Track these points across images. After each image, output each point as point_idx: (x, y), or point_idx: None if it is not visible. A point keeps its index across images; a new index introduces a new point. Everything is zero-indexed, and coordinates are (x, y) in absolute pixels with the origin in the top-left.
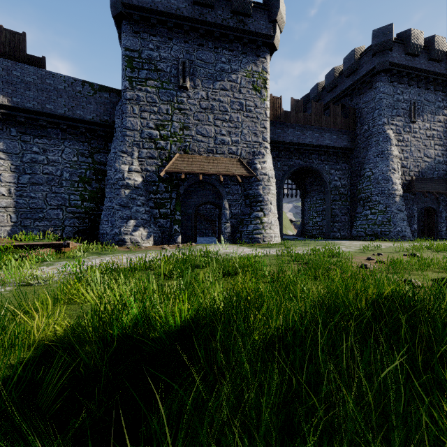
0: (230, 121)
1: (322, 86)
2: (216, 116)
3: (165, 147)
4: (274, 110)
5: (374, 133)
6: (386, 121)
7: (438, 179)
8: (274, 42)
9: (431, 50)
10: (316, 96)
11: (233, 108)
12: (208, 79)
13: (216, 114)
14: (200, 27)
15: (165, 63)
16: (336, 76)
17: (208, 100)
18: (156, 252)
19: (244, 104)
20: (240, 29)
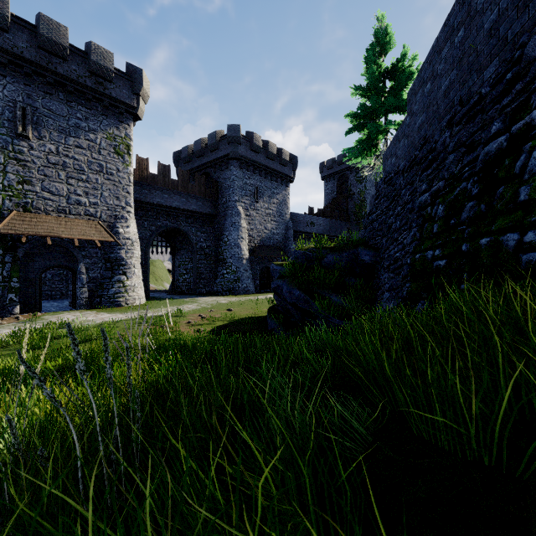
0: (87, 181)
1: (192, 149)
2: (70, 175)
3: None
4: (141, 170)
5: (229, 206)
6: (238, 199)
7: (273, 246)
8: (138, 114)
9: (267, 151)
10: (187, 157)
11: (92, 169)
12: (59, 133)
13: (69, 171)
14: (48, 75)
15: None
16: (203, 146)
17: (59, 155)
18: None
19: (105, 166)
20: (100, 92)
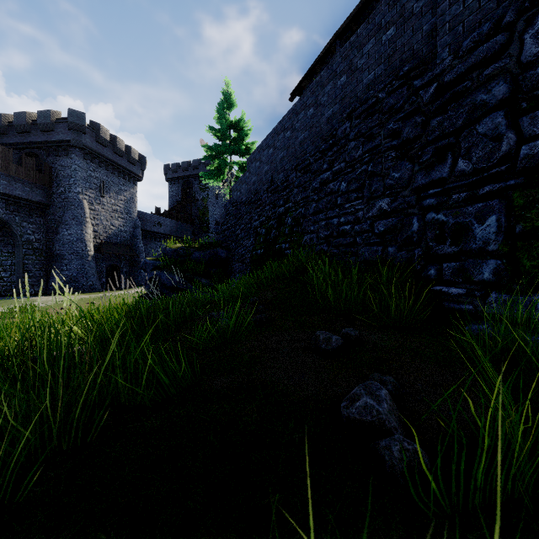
0: None
1: (9, 119)
2: None
3: None
4: None
5: (70, 197)
6: (81, 191)
7: (120, 244)
8: None
9: (116, 147)
10: None
11: None
12: None
13: None
14: None
15: None
16: (29, 122)
17: None
18: None
19: None
20: None
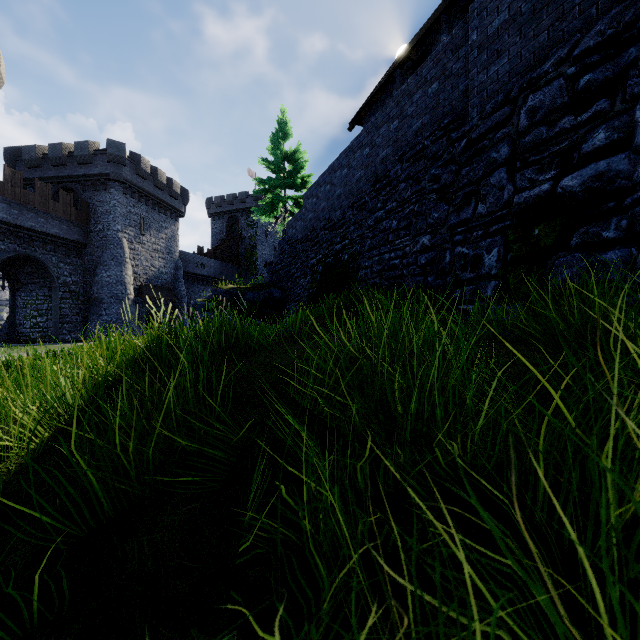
0: None
1: (43, 151)
2: None
3: None
4: None
5: (109, 236)
6: (121, 229)
7: (161, 287)
8: None
9: (157, 179)
10: (34, 160)
11: None
12: None
13: None
14: None
15: None
16: (65, 154)
17: None
18: None
19: None
20: None
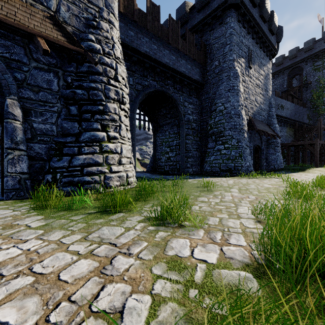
0: None
1: None
2: None
3: None
4: None
5: (224, 68)
6: (235, 58)
7: (262, 122)
8: None
9: (263, 7)
10: None
11: None
12: None
13: None
14: None
15: None
16: (187, 10)
17: None
18: None
19: None
20: None
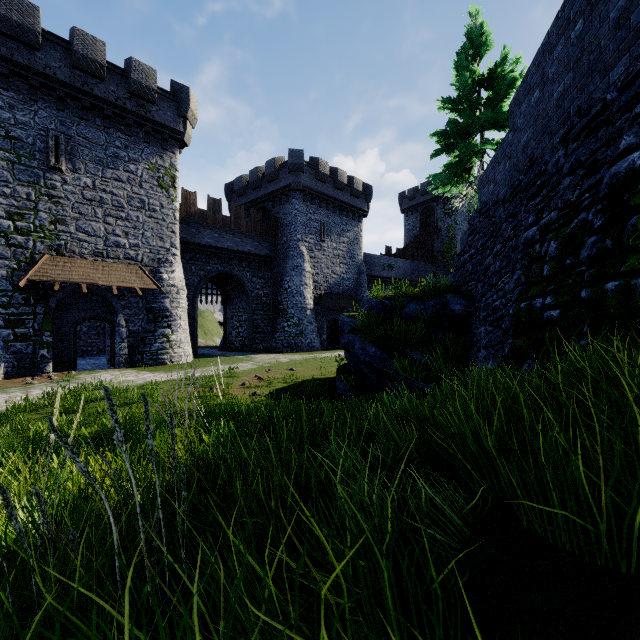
0: (127, 219)
1: (247, 179)
2: (108, 212)
3: (24, 244)
4: (188, 206)
5: (291, 246)
6: (300, 238)
7: (342, 294)
8: (185, 140)
9: (336, 180)
10: (241, 189)
11: (132, 205)
12: (95, 164)
13: (107, 209)
14: (84, 98)
15: (24, 130)
16: (260, 176)
17: (95, 190)
18: (20, 390)
19: (147, 202)
20: (141, 115)
